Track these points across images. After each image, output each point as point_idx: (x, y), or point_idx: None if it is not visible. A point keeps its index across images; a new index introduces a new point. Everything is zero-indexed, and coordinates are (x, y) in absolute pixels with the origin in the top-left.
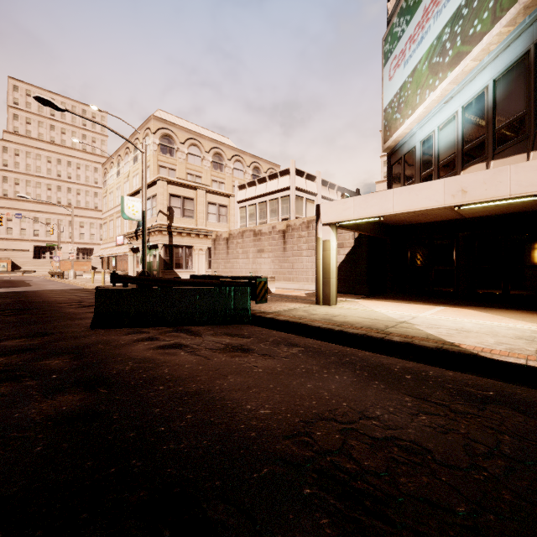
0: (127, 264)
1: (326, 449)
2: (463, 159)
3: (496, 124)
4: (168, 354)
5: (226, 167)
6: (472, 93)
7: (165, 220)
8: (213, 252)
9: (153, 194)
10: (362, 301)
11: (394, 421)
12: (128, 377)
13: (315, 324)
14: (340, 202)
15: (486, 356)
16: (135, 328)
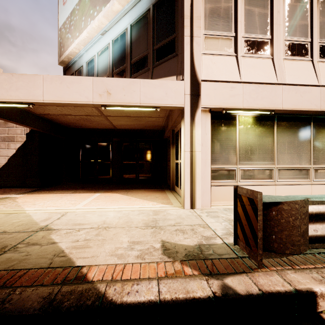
0: None
1: None
2: None
3: (132, 57)
4: None
5: None
6: (118, 31)
7: None
8: None
9: None
10: (24, 197)
11: None
12: None
13: None
14: None
15: (115, 298)
16: None
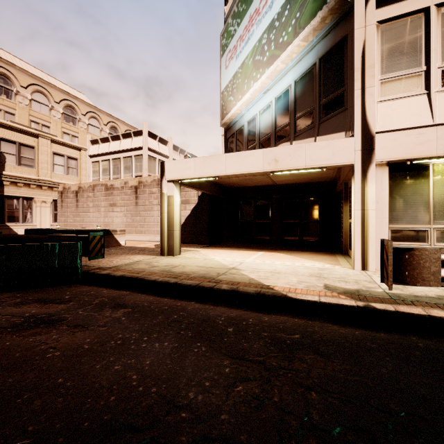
0: None
1: None
2: (276, 138)
3: (296, 114)
4: None
5: (80, 121)
6: (282, 89)
7: None
8: (60, 204)
9: None
10: (203, 250)
11: (208, 405)
12: None
13: (152, 277)
14: (182, 161)
15: (292, 296)
16: None
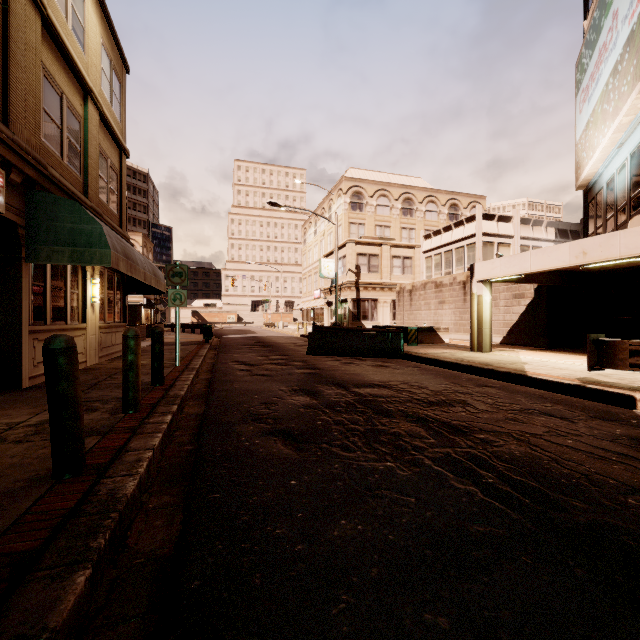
0: (322, 316)
1: (391, 384)
2: (630, 207)
3: None
4: (345, 365)
5: (416, 211)
6: (635, 143)
7: (353, 277)
8: (397, 304)
9: (344, 254)
10: (526, 351)
11: (428, 384)
12: (327, 368)
13: (444, 359)
14: (489, 262)
15: (529, 375)
16: (329, 356)
